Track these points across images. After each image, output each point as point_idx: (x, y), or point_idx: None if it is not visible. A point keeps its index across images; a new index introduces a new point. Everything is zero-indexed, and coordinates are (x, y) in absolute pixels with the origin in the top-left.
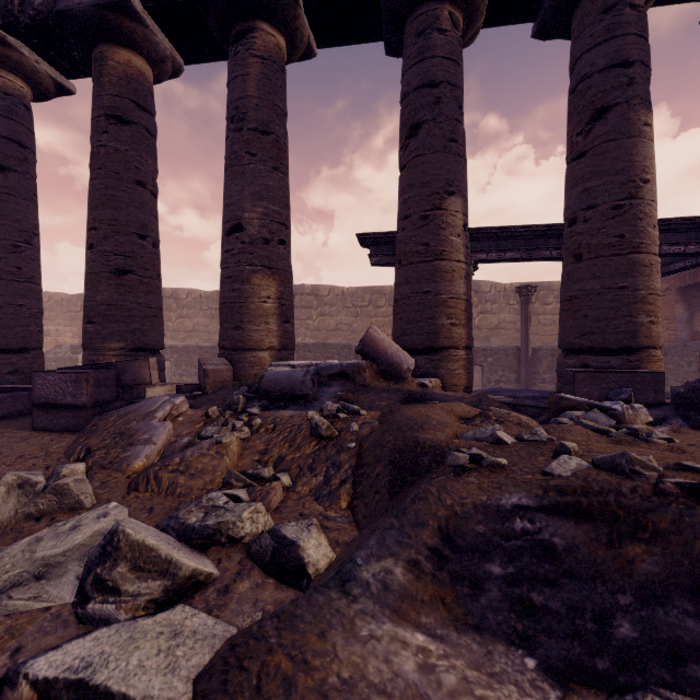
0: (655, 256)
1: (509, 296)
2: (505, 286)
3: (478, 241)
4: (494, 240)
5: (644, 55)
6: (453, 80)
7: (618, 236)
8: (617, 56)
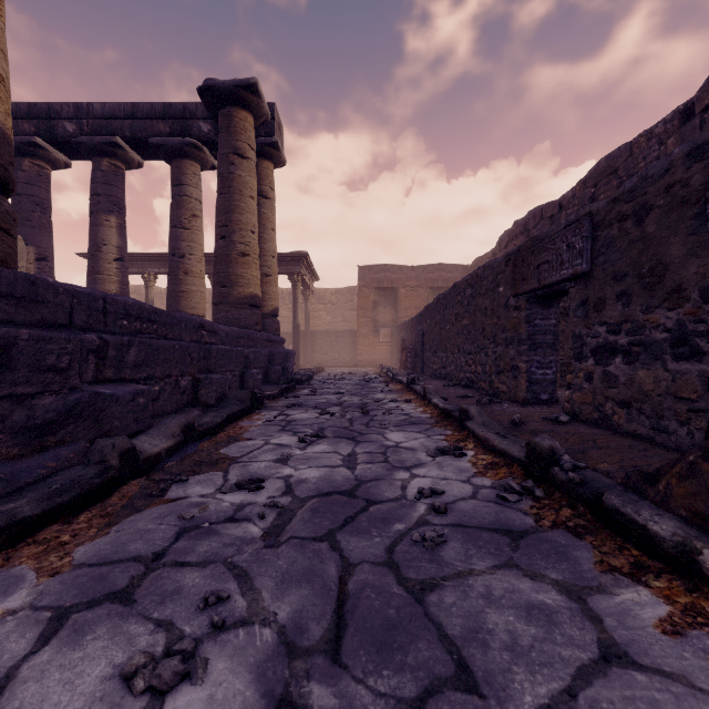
0: (110, 276)
1: (285, 298)
2: (283, 290)
3: (154, 261)
4: (164, 261)
5: (106, 192)
6: (29, 193)
7: (93, 267)
8: (94, 191)
